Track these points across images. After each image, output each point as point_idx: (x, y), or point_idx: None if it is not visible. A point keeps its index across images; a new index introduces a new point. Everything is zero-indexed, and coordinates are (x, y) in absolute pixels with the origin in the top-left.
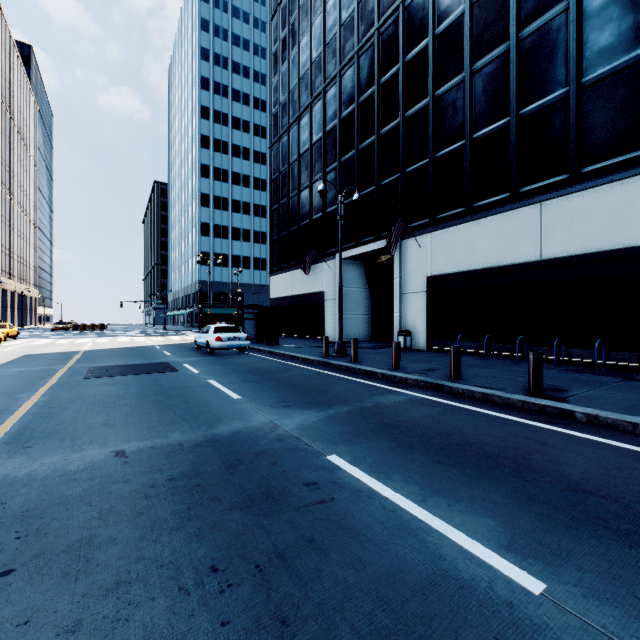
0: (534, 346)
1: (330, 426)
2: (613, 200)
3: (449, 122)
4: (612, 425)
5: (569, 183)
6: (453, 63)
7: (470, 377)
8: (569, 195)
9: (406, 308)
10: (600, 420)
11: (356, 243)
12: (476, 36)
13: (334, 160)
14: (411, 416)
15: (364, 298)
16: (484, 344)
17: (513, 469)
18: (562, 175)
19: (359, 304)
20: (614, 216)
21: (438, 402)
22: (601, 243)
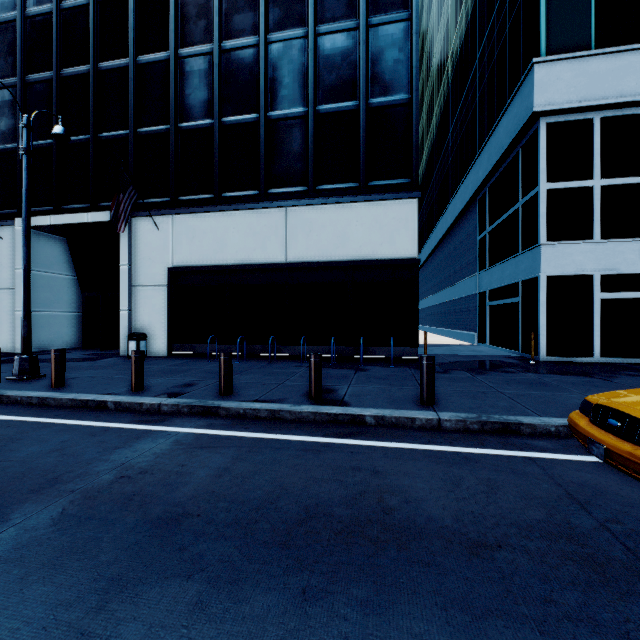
0: (281, 345)
1: (6, 599)
2: (339, 219)
3: (195, 92)
4: (396, 423)
5: (309, 195)
6: (200, 27)
7: (241, 388)
8: (309, 206)
9: (139, 305)
10: (387, 420)
11: (56, 208)
12: (226, 12)
13: (11, 72)
14: (197, 481)
15: (69, 289)
16: (238, 346)
17: (396, 545)
18: (303, 187)
19: (61, 297)
20: (339, 232)
21: (222, 437)
22: (331, 254)
